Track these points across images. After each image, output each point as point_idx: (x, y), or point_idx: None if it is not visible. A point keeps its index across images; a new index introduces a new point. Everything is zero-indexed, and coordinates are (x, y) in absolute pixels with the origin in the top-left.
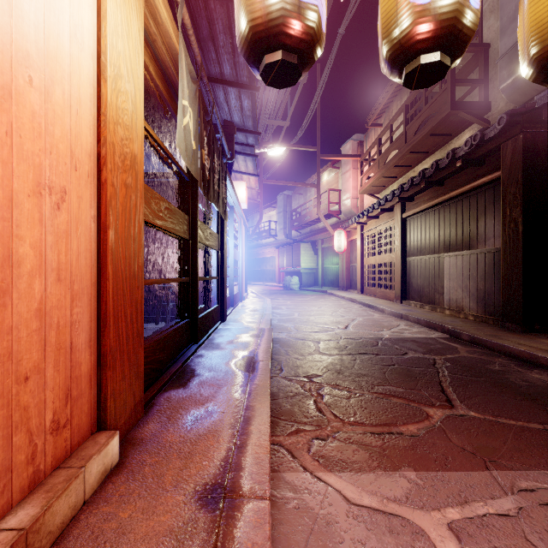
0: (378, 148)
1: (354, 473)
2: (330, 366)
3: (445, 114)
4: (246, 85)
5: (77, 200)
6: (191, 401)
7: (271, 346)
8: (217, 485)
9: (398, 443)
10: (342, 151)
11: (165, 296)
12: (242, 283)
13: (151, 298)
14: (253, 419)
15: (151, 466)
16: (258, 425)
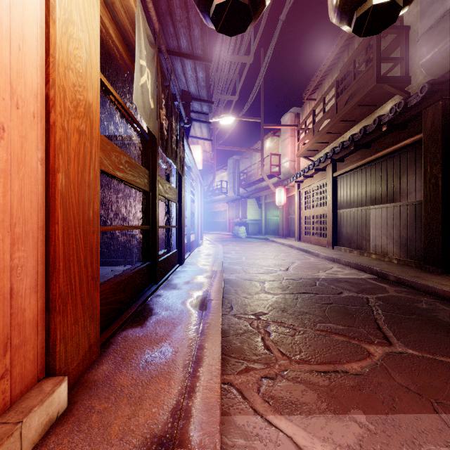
0: (313, 118)
1: (305, 417)
2: (275, 304)
3: (371, 87)
4: (200, 57)
5: (19, 140)
6: (146, 340)
7: (223, 286)
8: (164, 438)
9: (344, 383)
10: (282, 122)
11: (131, 242)
12: (198, 232)
13: (119, 244)
14: (205, 359)
15: (99, 413)
16: (209, 365)
